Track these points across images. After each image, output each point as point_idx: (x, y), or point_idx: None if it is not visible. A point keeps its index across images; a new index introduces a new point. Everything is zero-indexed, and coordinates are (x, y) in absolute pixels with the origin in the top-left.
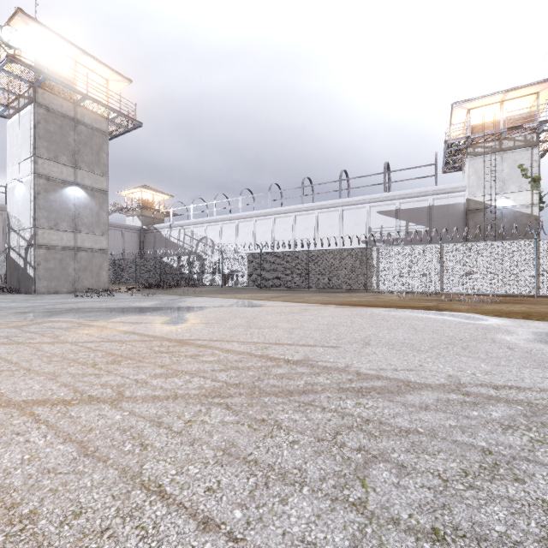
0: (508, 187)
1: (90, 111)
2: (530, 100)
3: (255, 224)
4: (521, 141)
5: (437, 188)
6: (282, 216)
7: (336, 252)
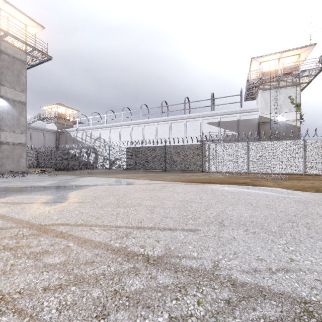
0: (283, 109)
1: (11, 45)
2: (294, 59)
3: (132, 129)
4: (290, 82)
5: (242, 109)
6: (149, 124)
7: (183, 146)
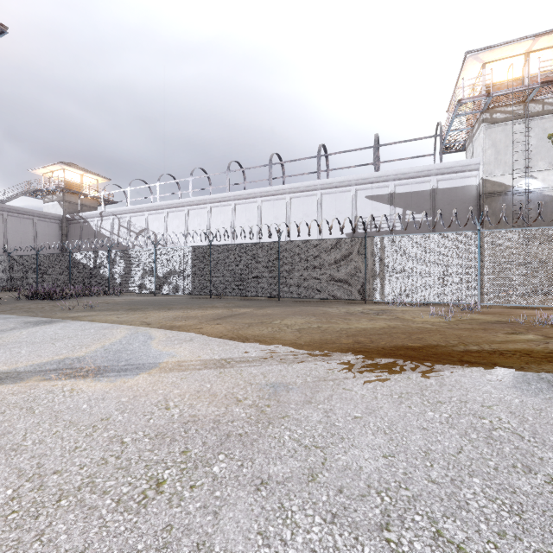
0: (535, 163)
1: None
2: None
3: (210, 212)
4: (551, 104)
5: (443, 166)
6: (245, 201)
7: (320, 243)
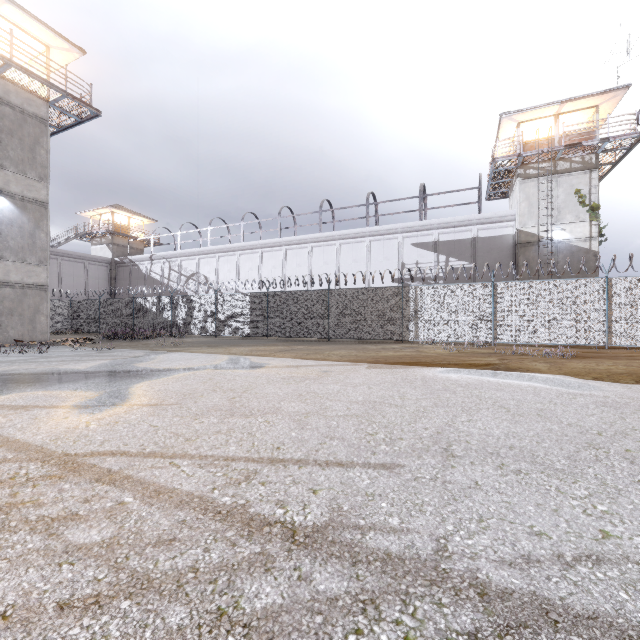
0: (563, 216)
1: (19, 87)
2: (587, 115)
3: (261, 257)
4: (578, 163)
5: (483, 217)
6: (296, 247)
7: (364, 291)
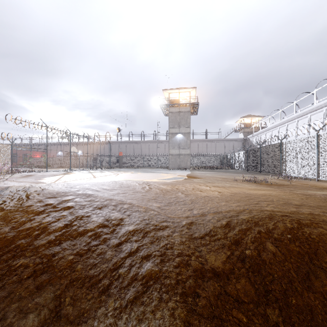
0: None
1: (184, 106)
2: None
3: (287, 127)
4: None
5: None
6: (302, 118)
7: (269, 147)
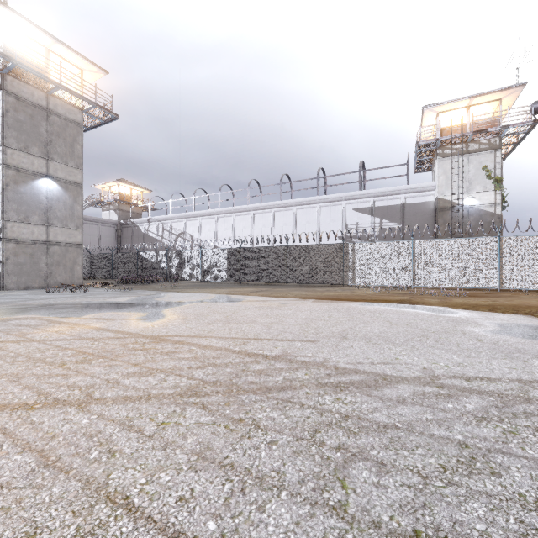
0: (473, 187)
1: (63, 101)
2: (493, 106)
3: (234, 220)
4: (485, 144)
5: (409, 187)
6: (262, 212)
7: (314, 247)
